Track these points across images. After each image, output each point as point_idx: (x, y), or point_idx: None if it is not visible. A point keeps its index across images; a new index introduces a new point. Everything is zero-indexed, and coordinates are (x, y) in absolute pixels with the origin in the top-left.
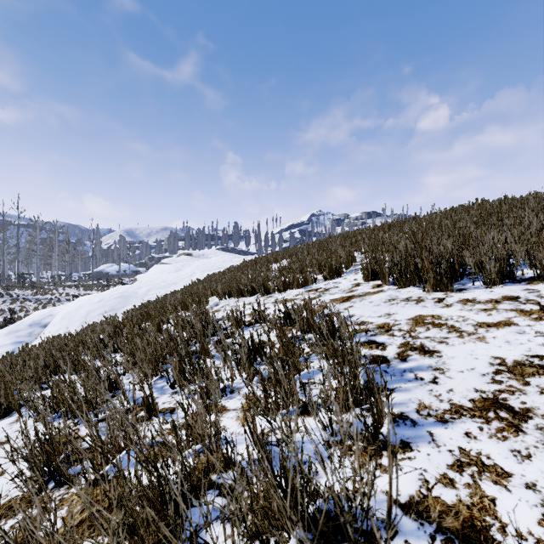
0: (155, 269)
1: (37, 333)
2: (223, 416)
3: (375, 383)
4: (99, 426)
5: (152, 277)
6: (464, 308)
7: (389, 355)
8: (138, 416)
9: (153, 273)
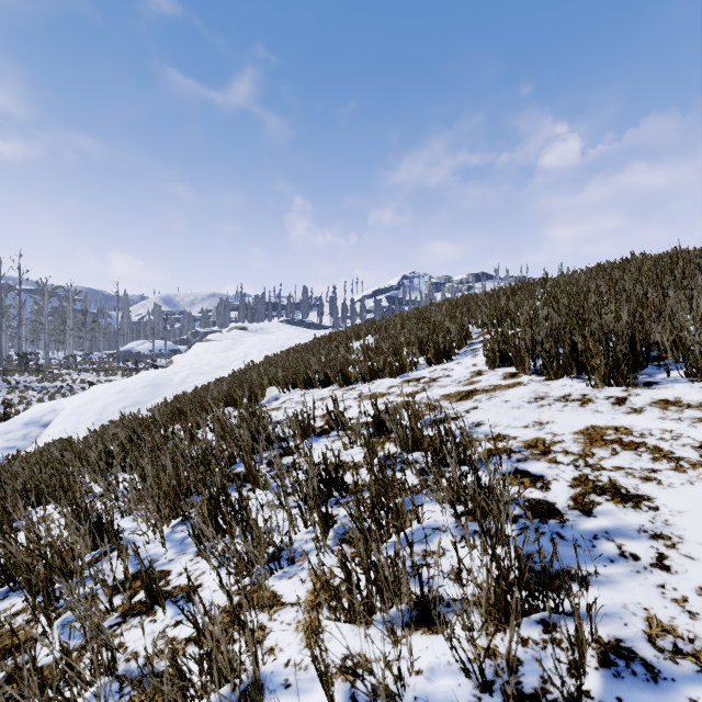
0: (197, 347)
1: (35, 435)
2: (272, 617)
3: (545, 561)
4: (68, 617)
5: (193, 359)
6: (667, 416)
7: (559, 501)
8: (133, 600)
9: (194, 353)
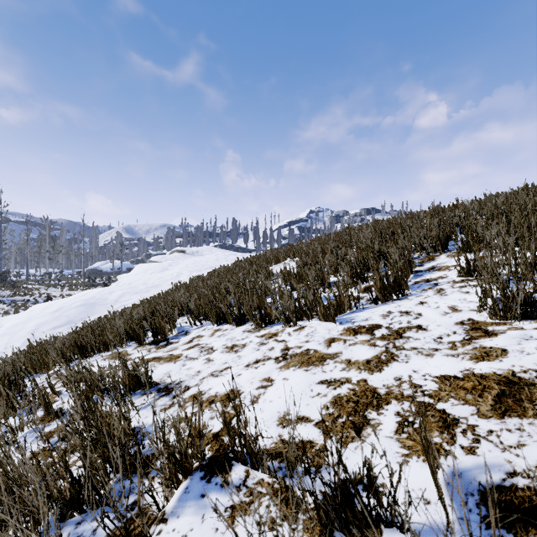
0: (138, 268)
1: None
2: None
3: None
4: None
5: (132, 278)
6: None
7: None
8: None
9: (134, 273)
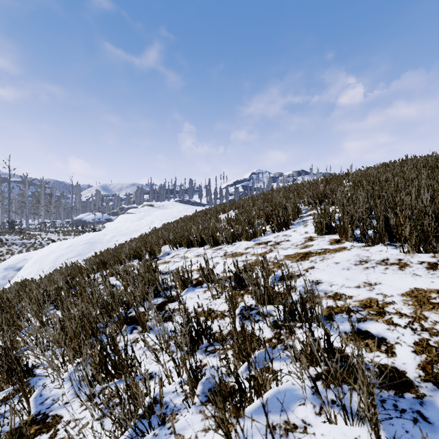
0: (120, 218)
1: (11, 276)
2: None
3: None
4: None
5: (117, 225)
6: None
7: (408, 370)
8: None
9: (118, 221)
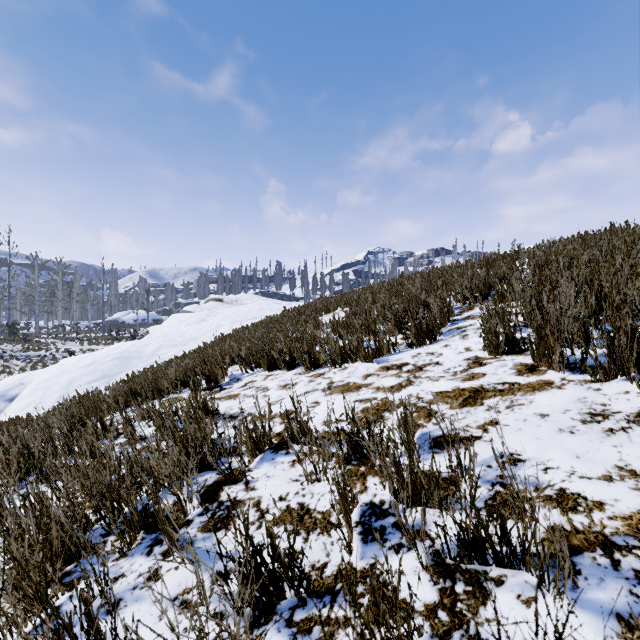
0: (172, 319)
1: None
2: None
3: None
4: None
5: (167, 330)
6: None
7: None
8: None
9: (168, 324)
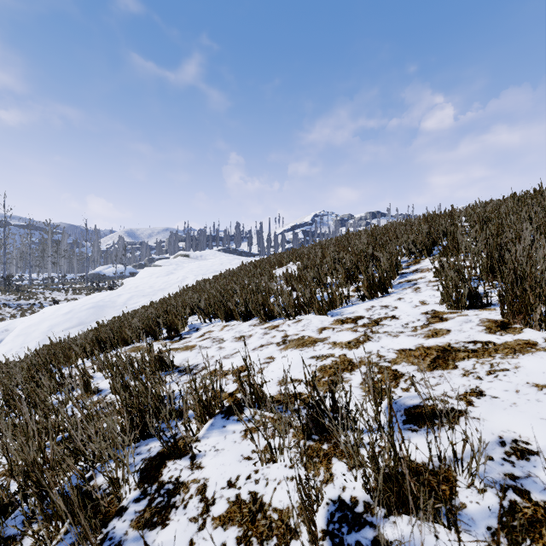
0: (143, 272)
1: None
2: None
3: None
4: None
5: (138, 282)
6: None
7: None
8: None
9: (140, 277)
